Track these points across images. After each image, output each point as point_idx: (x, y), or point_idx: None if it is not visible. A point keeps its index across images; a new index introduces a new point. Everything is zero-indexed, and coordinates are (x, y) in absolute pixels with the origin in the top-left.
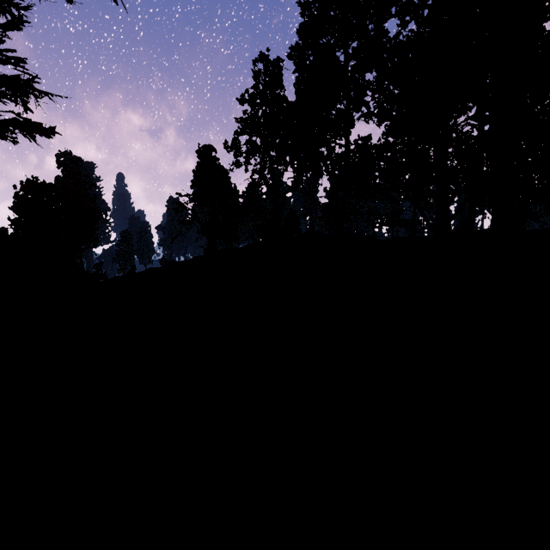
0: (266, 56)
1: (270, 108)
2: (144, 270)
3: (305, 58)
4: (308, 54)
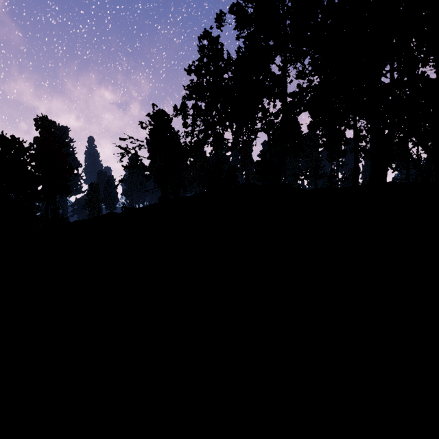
0: (210, 33)
1: (213, 78)
2: (104, 214)
3: (246, 13)
4: (248, 7)
